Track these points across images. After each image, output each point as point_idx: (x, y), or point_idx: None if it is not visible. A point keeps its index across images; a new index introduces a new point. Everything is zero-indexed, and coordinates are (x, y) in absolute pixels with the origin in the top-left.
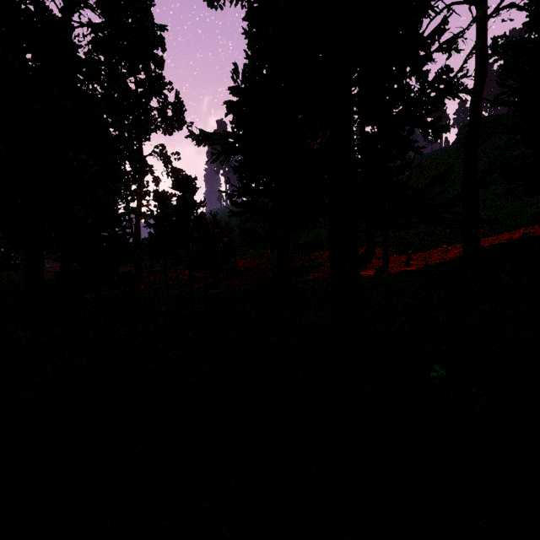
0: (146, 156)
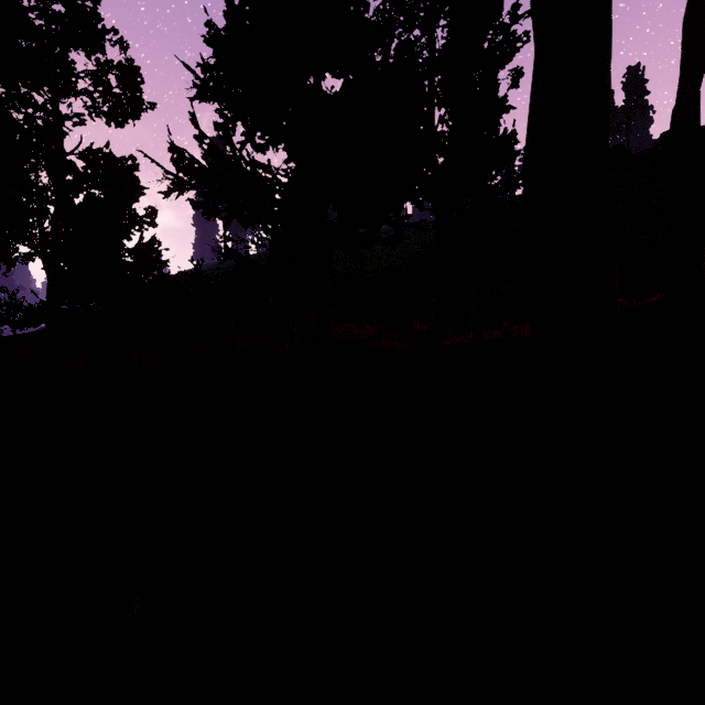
0: (68, 153)
